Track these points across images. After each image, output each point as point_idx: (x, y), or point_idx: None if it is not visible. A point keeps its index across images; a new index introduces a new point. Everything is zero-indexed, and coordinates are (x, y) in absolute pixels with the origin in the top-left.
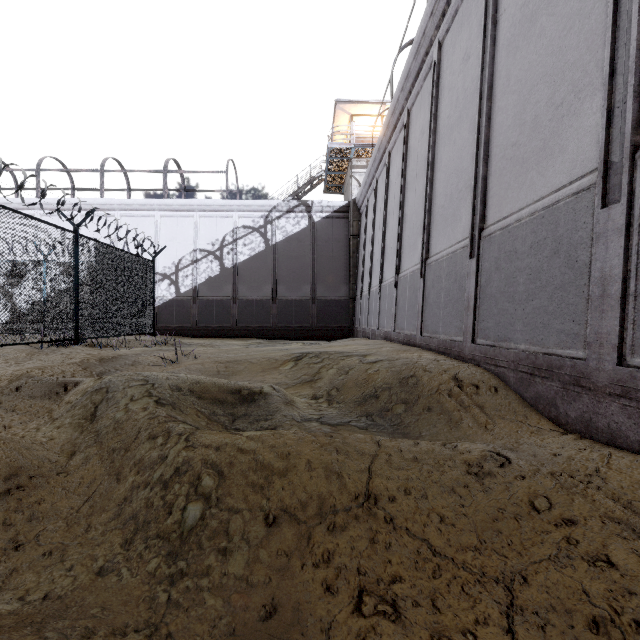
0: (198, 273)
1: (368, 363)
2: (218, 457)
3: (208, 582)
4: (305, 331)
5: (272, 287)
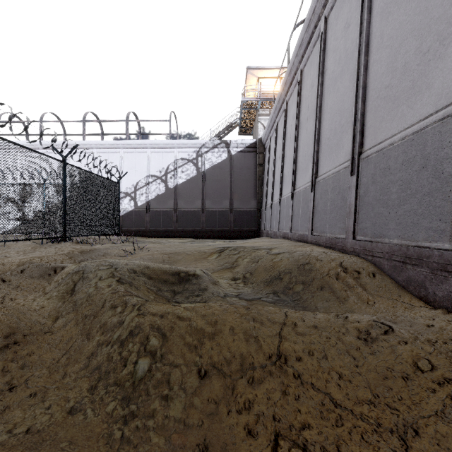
0: (150, 192)
1: (273, 254)
2: (162, 323)
3: (153, 423)
4: (225, 233)
5: (202, 201)
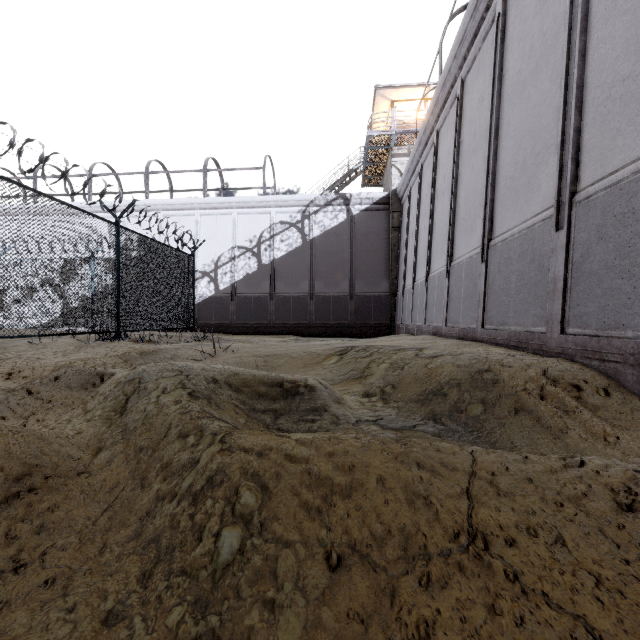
0: (236, 270)
1: (426, 357)
2: (261, 466)
3: None
4: (343, 328)
5: (309, 283)
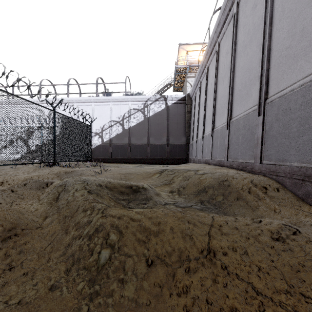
0: (112, 132)
1: (199, 174)
2: (119, 223)
3: (112, 301)
4: (163, 160)
5: (147, 138)
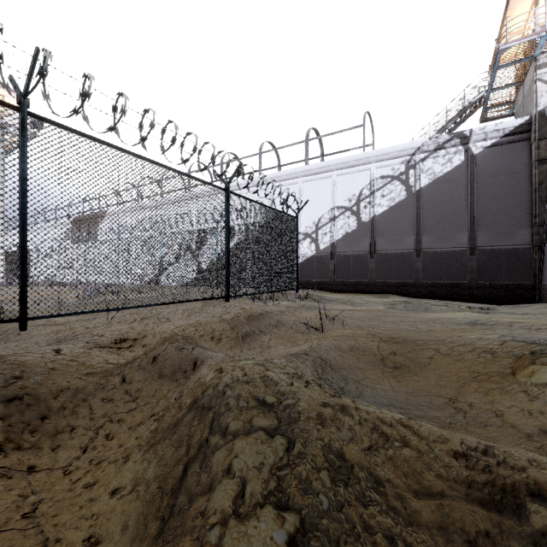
0: (335, 230)
1: None
2: None
3: None
4: (460, 289)
5: (415, 238)
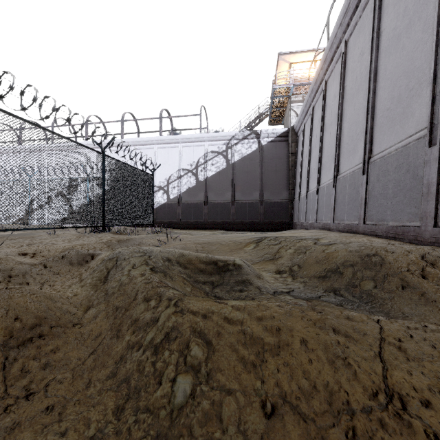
0: (181, 185)
1: (323, 245)
2: (205, 326)
3: None
4: (255, 225)
5: (231, 193)
